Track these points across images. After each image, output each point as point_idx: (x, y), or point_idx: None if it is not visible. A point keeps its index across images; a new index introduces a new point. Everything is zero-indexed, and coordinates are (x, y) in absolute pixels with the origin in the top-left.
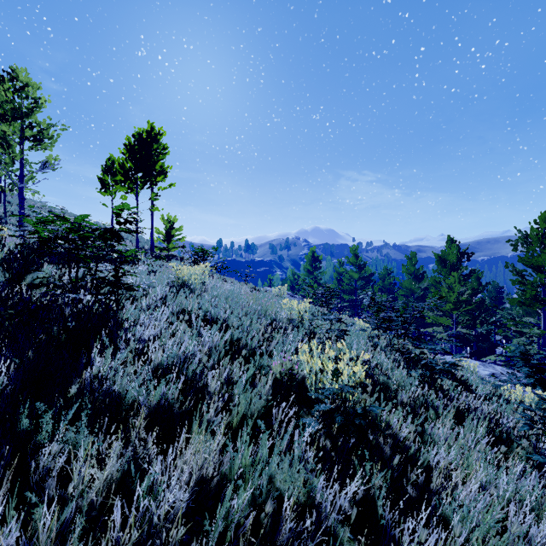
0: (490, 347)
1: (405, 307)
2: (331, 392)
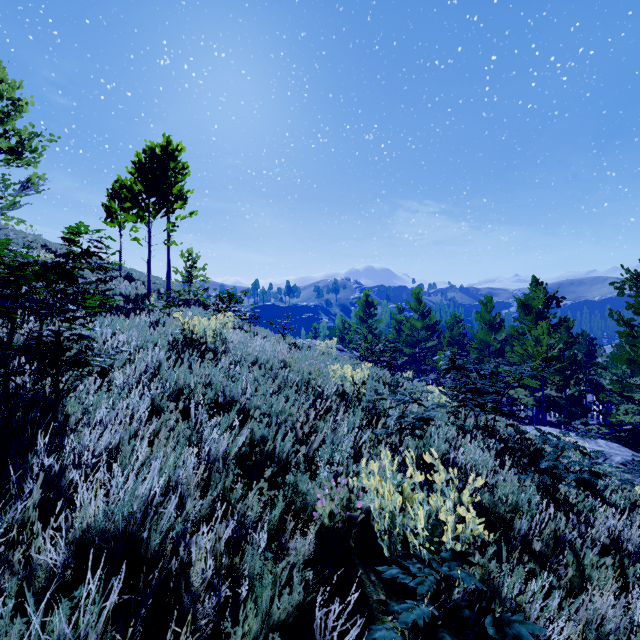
0: (584, 412)
1: (495, 372)
2: (431, 585)
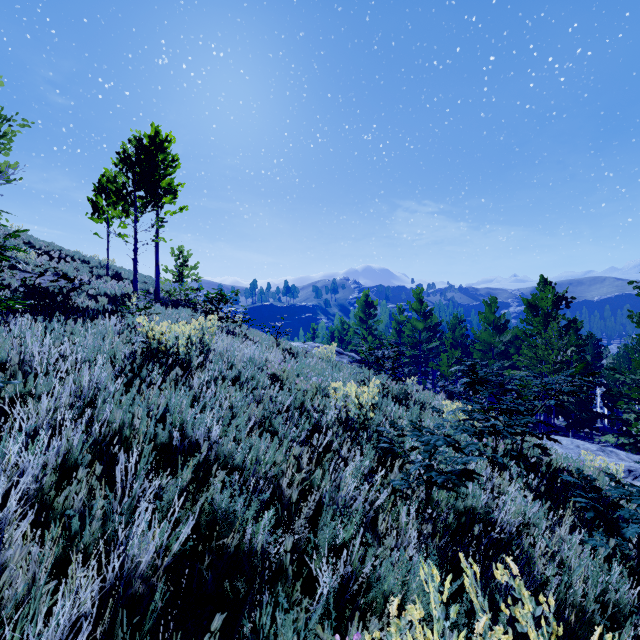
0: (593, 417)
1: (522, 384)
2: None
